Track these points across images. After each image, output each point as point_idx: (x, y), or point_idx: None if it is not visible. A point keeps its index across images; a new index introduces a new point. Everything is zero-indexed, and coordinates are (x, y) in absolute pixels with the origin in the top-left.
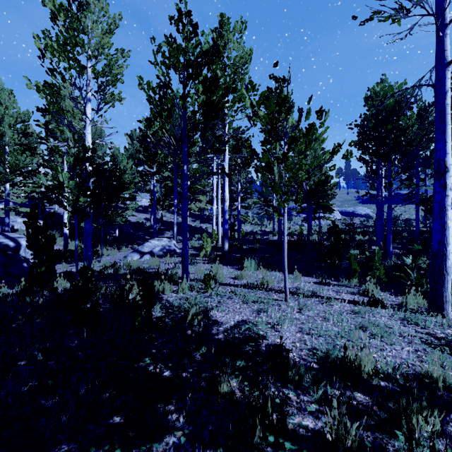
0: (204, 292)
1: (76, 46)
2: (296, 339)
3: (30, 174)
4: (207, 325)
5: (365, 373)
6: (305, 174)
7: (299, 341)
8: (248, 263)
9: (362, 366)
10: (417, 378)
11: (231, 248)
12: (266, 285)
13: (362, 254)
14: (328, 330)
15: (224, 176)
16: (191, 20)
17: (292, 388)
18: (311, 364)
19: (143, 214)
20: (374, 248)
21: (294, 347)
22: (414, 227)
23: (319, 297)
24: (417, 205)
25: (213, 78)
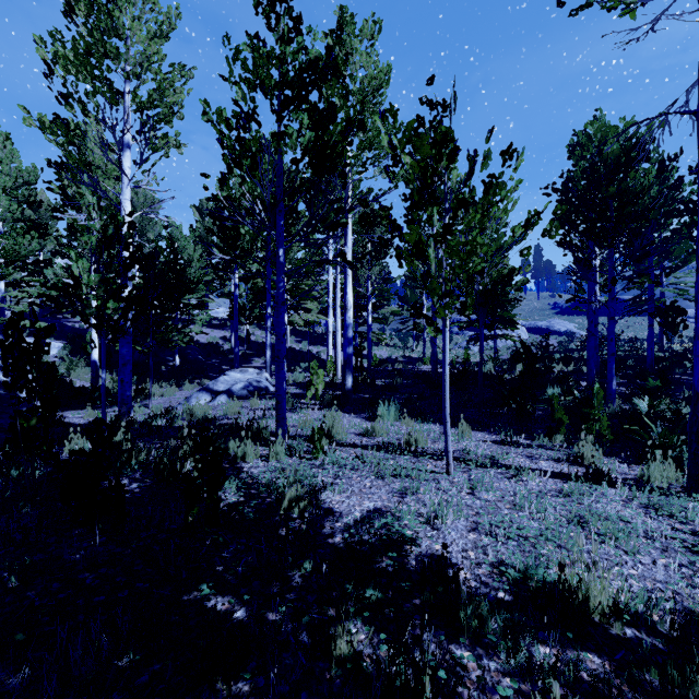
0: (312, 459)
1: (106, 58)
2: (469, 544)
3: (37, 267)
4: (314, 518)
5: (596, 613)
6: (481, 262)
7: (474, 548)
8: (384, 410)
9: (591, 598)
10: (689, 620)
11: (356, 385)
12: (414, 446)
13: (568, 395)
14: (523, 527)
15: (345, 270)
16: (290, 8)
17: (466, 643)
18: (498, 594)
19: (220, 331)
20: (585, 385)
21: (465, 560)
22: (644, 350)
23: (503, 467)
24: (650, 316)
25: (328, 111)
